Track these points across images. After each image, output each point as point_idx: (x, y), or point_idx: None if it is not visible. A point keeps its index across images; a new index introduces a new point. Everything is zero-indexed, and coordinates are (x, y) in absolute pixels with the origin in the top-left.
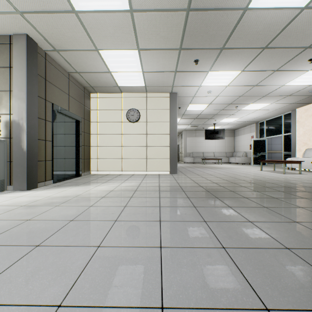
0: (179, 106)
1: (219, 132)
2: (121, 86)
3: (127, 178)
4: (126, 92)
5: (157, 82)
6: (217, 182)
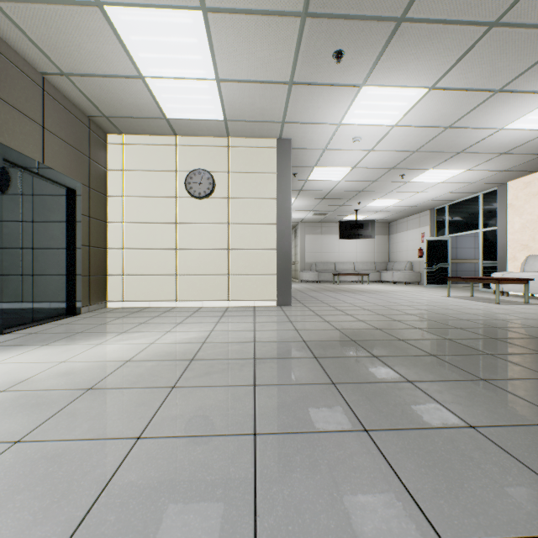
0: (295, 170)
1: (365, 226)
2: (172, 118)
3: (183, 319)
4: (185, 134)
5: (251, 109)
6: (383, 327)
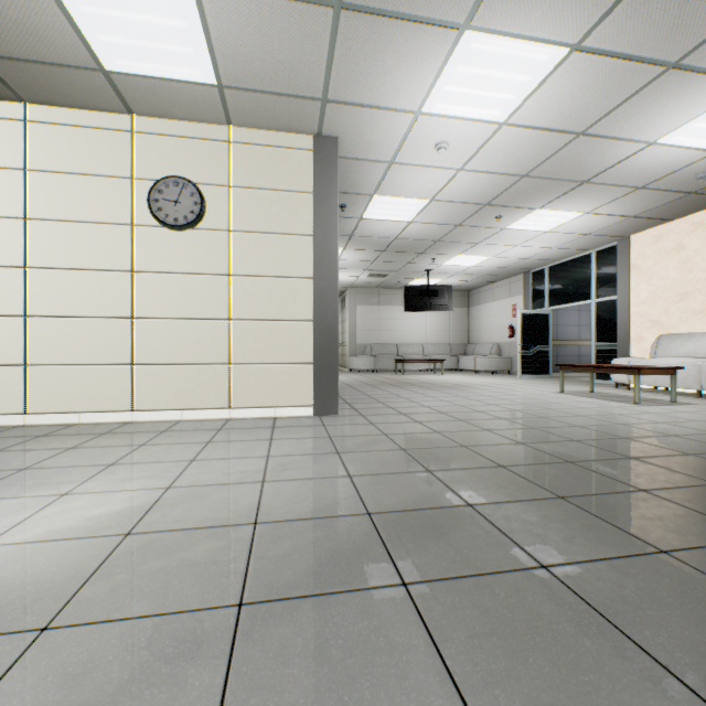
0: (343, 199)
1: (440, 293)
2: (115, 72)
3: (125, 453)
4: (148, 111)
5: (265, 65)
6: (509, 461)
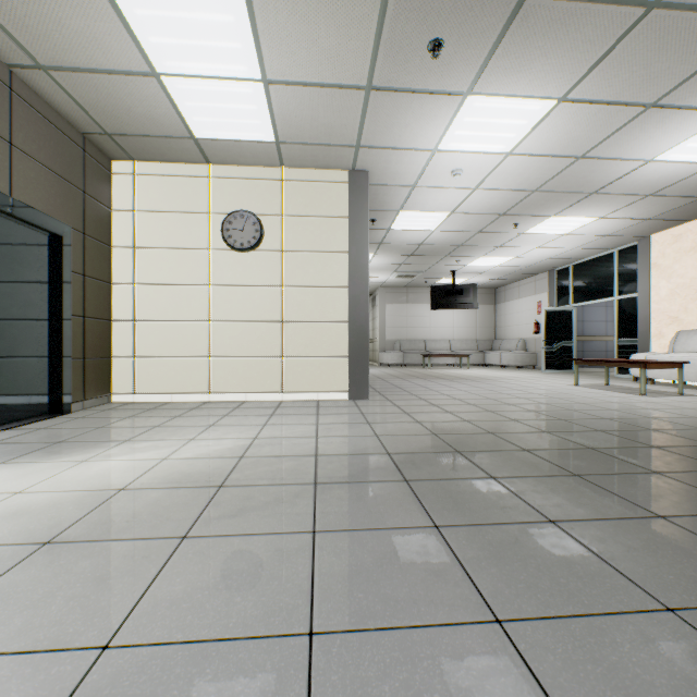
0: (373, 215)
1: (465, 292)
2: (202, 138)
3: (216, 419)
4: (221, 161)
5: (313, 127)
6: (498, 430)
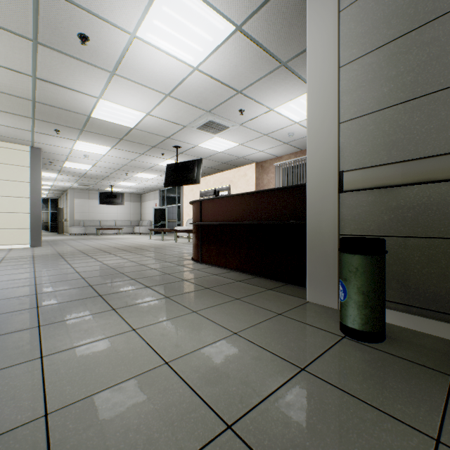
0: (51, 161)
1: (118, 197)
2: None
3: None
4: None
5: (7, 133)
6: (83, 250)
